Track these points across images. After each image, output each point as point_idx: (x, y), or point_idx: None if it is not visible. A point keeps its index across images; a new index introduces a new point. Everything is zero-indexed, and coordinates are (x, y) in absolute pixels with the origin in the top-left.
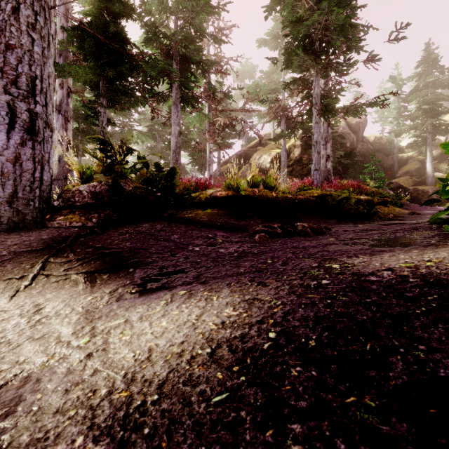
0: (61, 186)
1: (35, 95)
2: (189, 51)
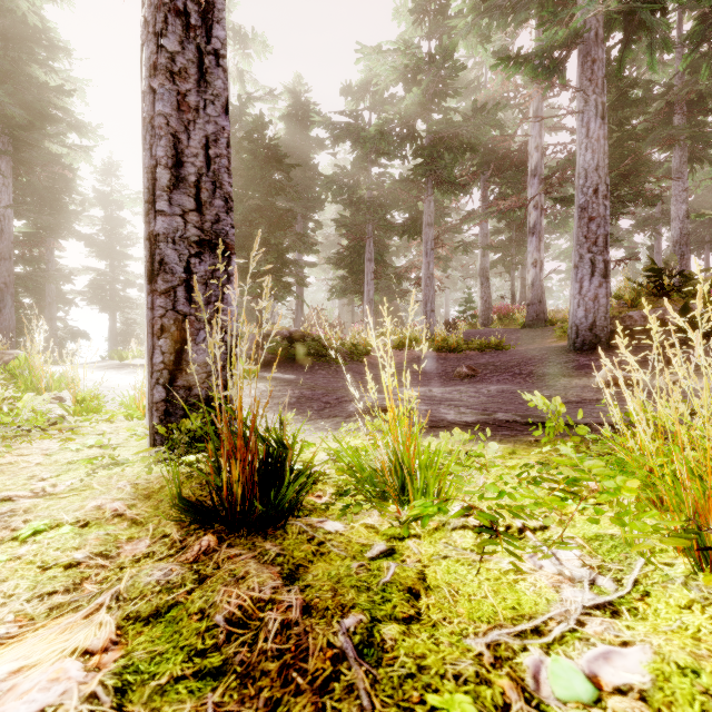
0: (535, 311)
1: (607, 248)
2: (708, 86)
